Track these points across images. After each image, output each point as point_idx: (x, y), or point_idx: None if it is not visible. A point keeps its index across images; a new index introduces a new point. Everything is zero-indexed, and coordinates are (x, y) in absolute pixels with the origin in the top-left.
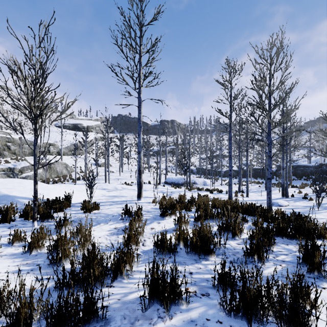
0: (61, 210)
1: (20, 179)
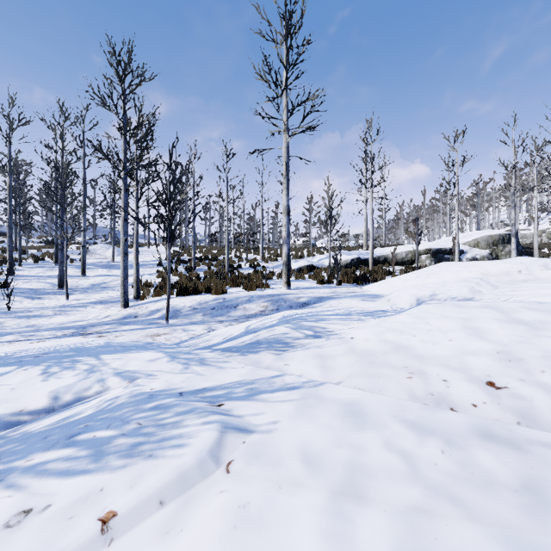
0: (344, 281)
1: (516, 259)
